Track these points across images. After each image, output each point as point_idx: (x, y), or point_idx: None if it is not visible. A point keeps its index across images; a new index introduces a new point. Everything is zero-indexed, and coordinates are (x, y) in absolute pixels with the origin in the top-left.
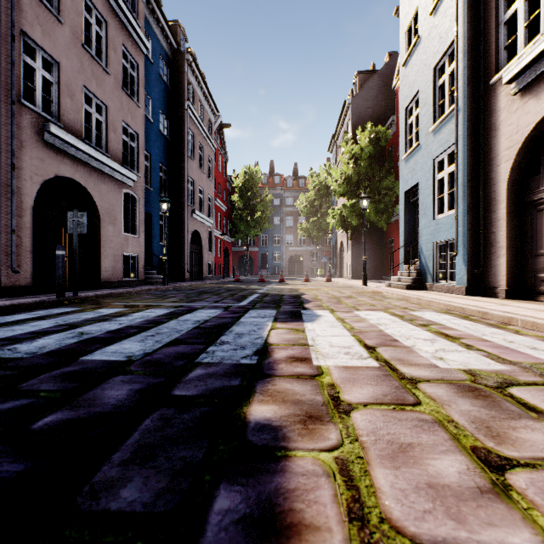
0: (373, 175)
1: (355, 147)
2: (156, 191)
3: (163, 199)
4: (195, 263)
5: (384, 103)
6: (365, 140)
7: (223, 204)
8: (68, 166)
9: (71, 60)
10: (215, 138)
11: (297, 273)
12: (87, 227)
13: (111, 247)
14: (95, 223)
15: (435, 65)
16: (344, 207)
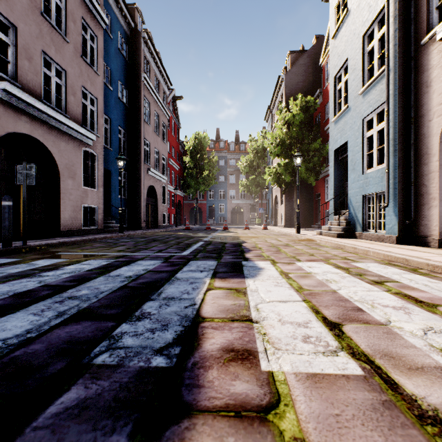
0: (303, 139)
1: (288, 114)
2: (116, 151)
3: (119, 156)
4: (151, 213)
5: (312, 78)
6: (296, 109)
7: (177, 164)
8: (26, 123)
9: (29, 26)
10: (169, 108)
11: (238, 222)
12: (35, 179)
13: (71, 199)
14: (55, 177)
15: (364, 33)
16: (279, 166)
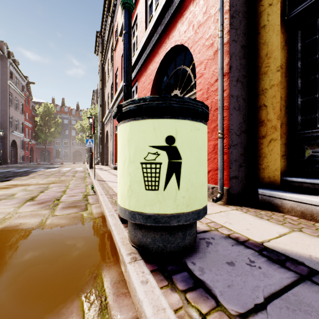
0: None
1: (94, 112)
2: None
3: (0, 130)
4: (13, 155)
5: None
6: None
7: (30, 123)
8: None
9: None
10: (24, 90)
11: (78, 160)
12: None
13: None
14: None
15: (100, 107)
16: (89, 135)
